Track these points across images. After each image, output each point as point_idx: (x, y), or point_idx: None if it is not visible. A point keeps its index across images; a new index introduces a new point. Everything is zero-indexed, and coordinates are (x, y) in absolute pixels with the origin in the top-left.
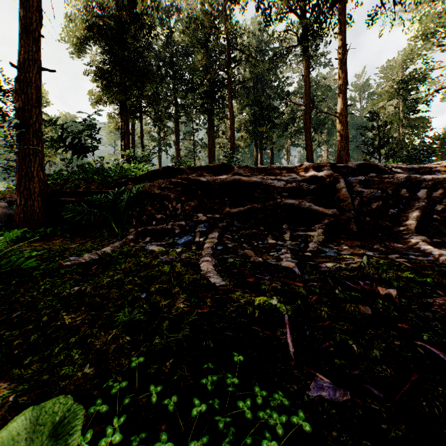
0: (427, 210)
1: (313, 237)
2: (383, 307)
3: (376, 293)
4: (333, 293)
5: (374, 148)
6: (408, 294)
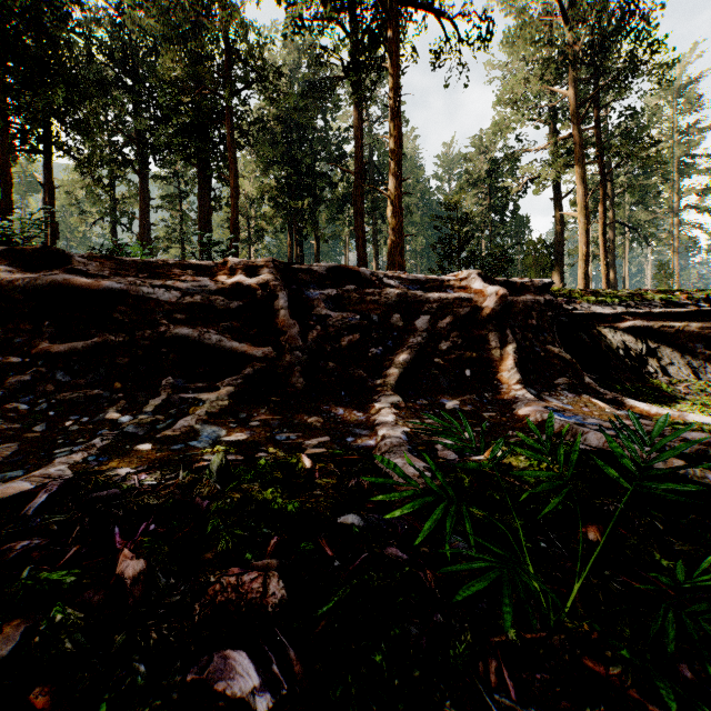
0: (429, 349)
1: (202, 405)
2: (46, 631)
3: (115, 567)
4: (17, 576)
5: (452, 249)
6: (207, 555)
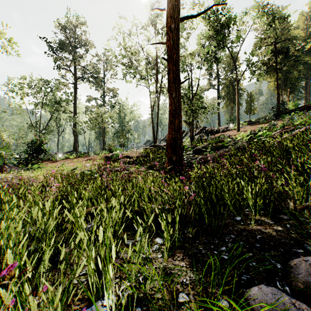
0: None
1: None
2: None
3: None
4: None
5: None
6: None
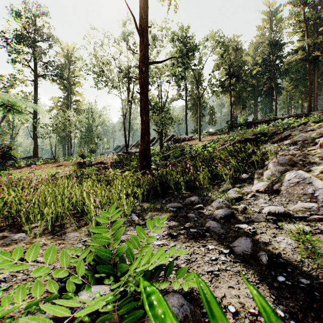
0: None
1: None
2: None
3: None
4: None
5: None
6: None
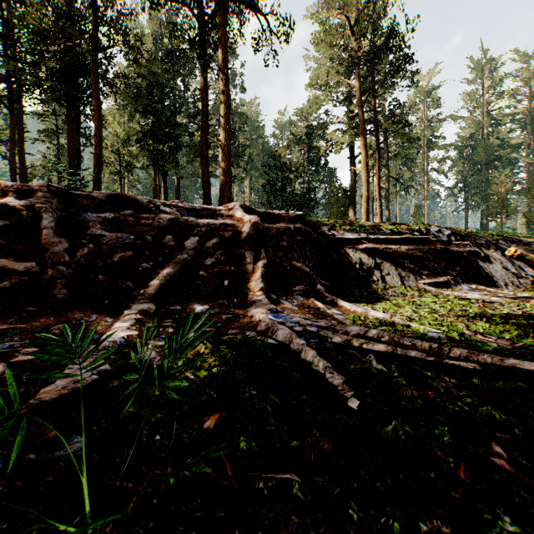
0: (196, 264)
1: None
2: None
3: None
4: None
5: (276, 189)
6: None
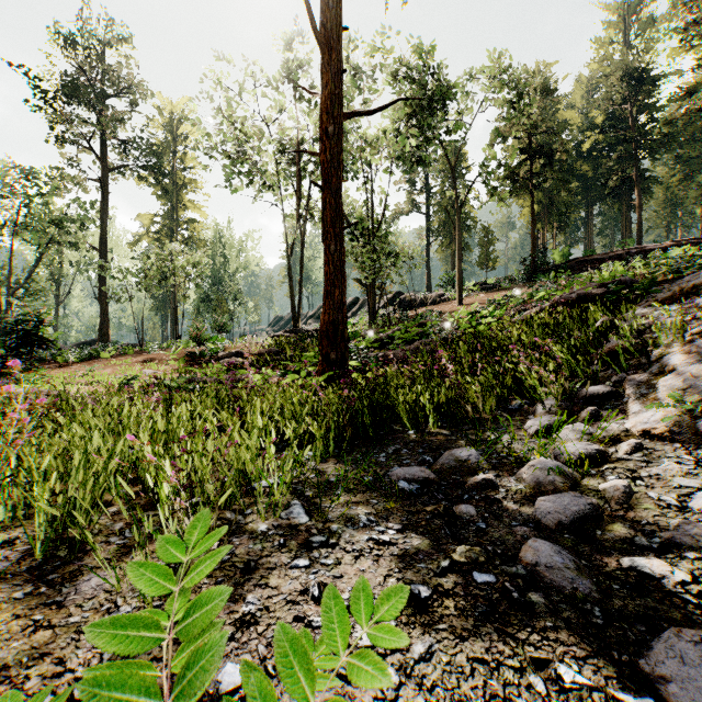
0: None
1: None
2: None
3: None
4: None
5: None
6: None
